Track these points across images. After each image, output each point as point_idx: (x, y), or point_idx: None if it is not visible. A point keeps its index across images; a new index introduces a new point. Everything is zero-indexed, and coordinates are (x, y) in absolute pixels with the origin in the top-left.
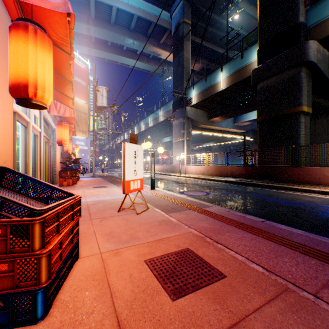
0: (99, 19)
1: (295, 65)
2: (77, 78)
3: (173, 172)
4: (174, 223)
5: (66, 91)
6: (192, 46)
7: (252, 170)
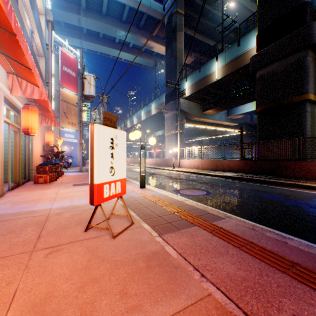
0: (91, 9)
1: (300, 49)
2: (66, 68)
3: (166, 166)
4: (173, 264)
5: (22, 58)
6: (184, 38)
7: (252, 164)
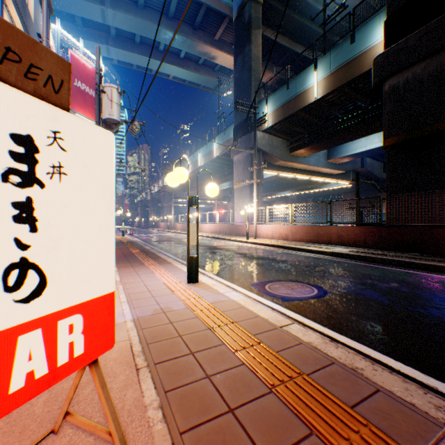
0: None
1: None
2: (80, 83)
3: (235, 235)
4: None
5: None
6: (262, 44)
7: (380, 233)
